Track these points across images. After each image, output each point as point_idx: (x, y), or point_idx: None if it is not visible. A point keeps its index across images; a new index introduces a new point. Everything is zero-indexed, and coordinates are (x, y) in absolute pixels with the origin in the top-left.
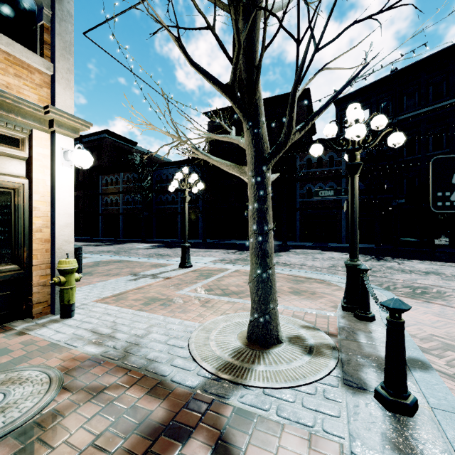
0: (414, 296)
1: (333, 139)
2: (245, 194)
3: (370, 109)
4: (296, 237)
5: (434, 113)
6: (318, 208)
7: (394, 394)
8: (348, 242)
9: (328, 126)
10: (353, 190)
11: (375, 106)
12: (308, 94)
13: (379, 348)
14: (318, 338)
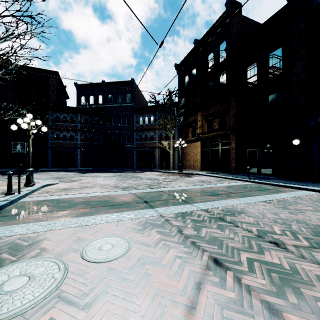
0: (67, 182)
1: (73, 107)
2: (3, 133)
3: (94, 96)
4: (48, 165)
5: (118, 108)
6: (64, 147)
7: (8, 192)
8: (82, 167)
9: (19, 119)
10: (29, 144)
11: (96, 96)
12: (58, 75)
13: (22, 190)
14: (1, 191)
